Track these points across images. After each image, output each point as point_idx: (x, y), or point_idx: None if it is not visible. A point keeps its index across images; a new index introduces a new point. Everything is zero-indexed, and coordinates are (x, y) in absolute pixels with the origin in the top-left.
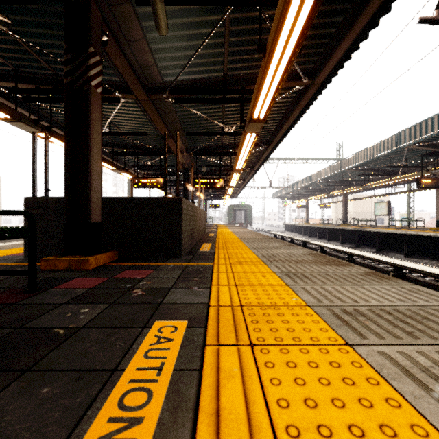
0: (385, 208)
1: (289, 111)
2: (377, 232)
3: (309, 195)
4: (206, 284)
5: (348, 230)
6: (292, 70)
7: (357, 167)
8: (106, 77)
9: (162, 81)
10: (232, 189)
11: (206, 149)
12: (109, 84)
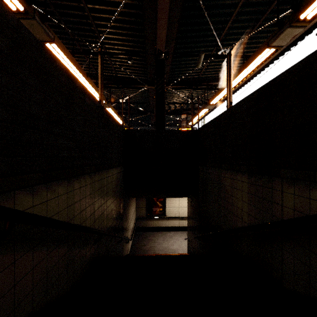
0: None
1: None
2: None
3: None
4: None
5: None
6: None
7: None
8: None
9: None
10: None
11: None
12: None
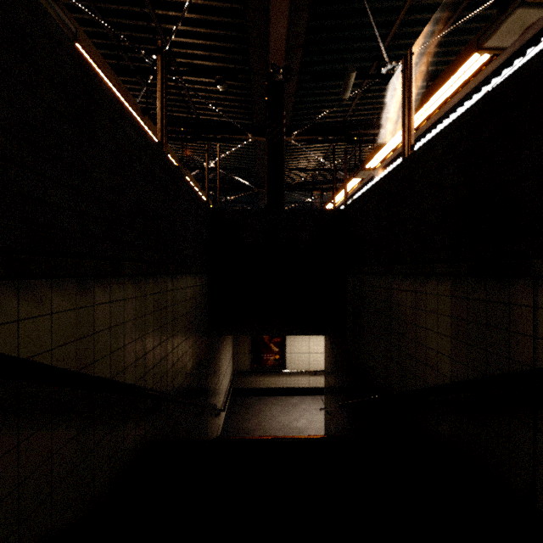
0: None
1: None
2: None
3: None
4: None
5: None
6: None
7: None
8: None
9: None
10: None
11: None
12: None
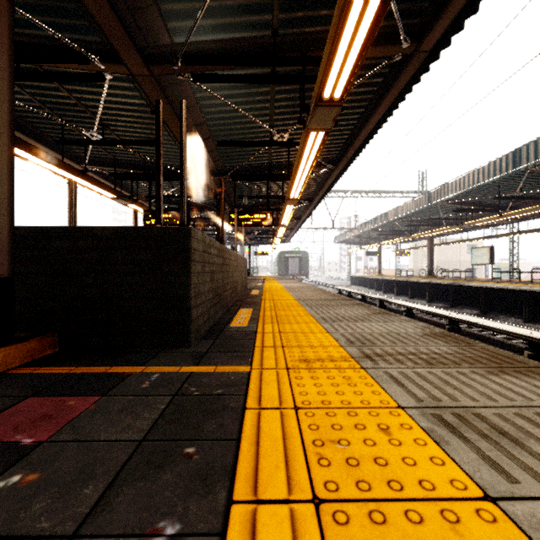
0: (486, 256)
1: (370, 109)
2: (482, 287)
3: (383, 238)
4: (215, 489)
5: (439, 284)
6: (385, 26)
7: (451, 200)
8: (79, 37)
9: (172, 42)
10: (283, 230)
11: (248, 170)
12: (84, 48)
